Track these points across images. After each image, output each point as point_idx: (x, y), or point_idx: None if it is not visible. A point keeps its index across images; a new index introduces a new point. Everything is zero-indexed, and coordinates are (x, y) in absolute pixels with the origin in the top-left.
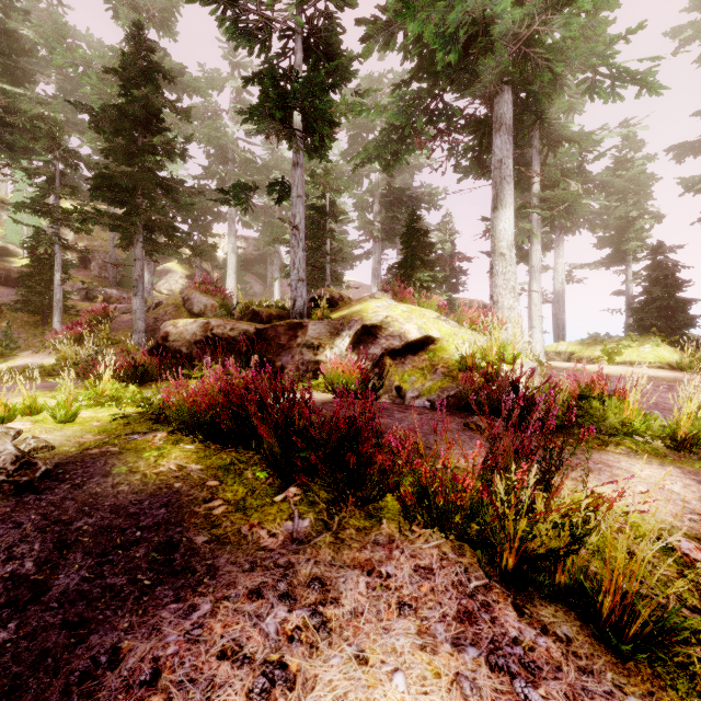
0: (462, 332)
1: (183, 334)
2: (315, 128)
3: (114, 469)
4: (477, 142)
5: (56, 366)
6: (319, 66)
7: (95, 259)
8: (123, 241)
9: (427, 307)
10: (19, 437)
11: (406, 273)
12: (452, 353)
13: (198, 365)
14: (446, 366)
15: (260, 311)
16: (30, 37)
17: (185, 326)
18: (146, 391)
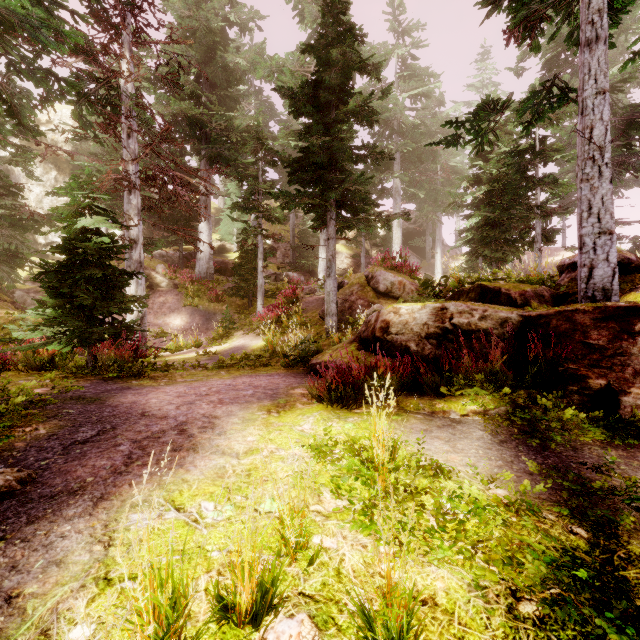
0: None
1: (409, 324)
2: None
3: None
4: None
5: (266, 353)
6: None
7: (280, 248)
8: (316, 222)
9: None
10: None
11: None
12: None
13: (455, 377)
14: None
15: (501, 288)
16: (240, 67)
17: (410, 314)
18: (399, 425)
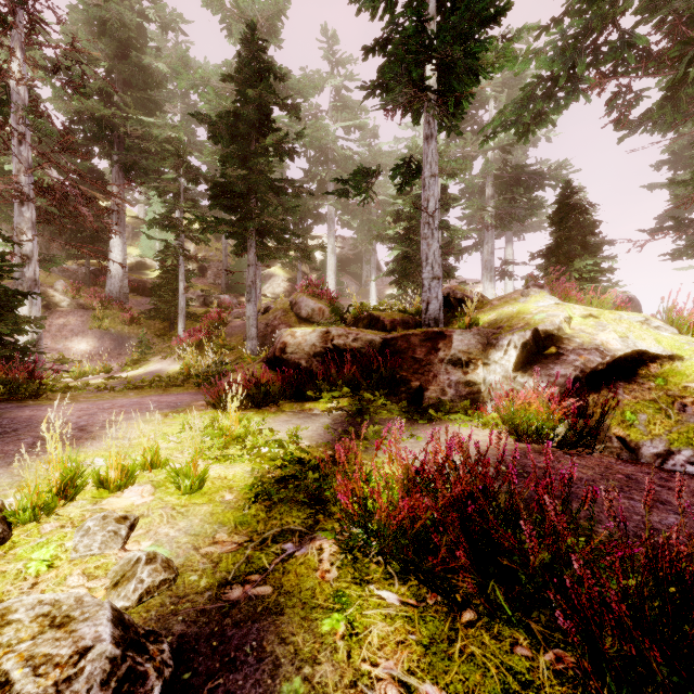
0: None
1: (301, 345)
2: (455, 88)
3: (280, 685)
4: (679, 73)
5: (180, 375)
6: None
7: (211, 267)
8: (237, 248)
9: (597, 305)
10: (133, 532)
11: (558, 262)
12: None
13: (323, 384)
14: None
15: (380, 316)
16: (160, 70)
17: (303, 336)
18: (270, 418)
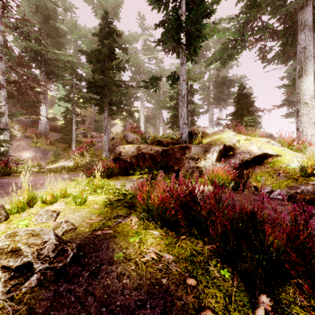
0: (287, 150)
1: (127, 152)
2: (193, 43)
3: (114, 255)
4: (284, 40)
5: (74, 166)
6: (204, 1)
7: (87, 120)
8: (99, 110)
9: (252, 136)
10: (58, 216)
11: (237, 118)
12: (287, 163)
13: (136, 168)
14: (286, 172)
15: (162, 140)
16: (64, 29)
17: (128, 148)
18: (114, 182)
